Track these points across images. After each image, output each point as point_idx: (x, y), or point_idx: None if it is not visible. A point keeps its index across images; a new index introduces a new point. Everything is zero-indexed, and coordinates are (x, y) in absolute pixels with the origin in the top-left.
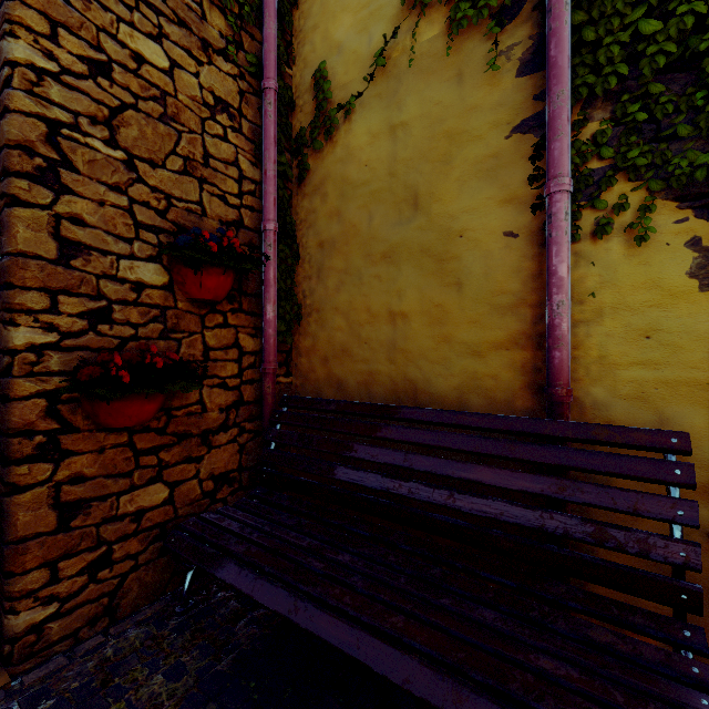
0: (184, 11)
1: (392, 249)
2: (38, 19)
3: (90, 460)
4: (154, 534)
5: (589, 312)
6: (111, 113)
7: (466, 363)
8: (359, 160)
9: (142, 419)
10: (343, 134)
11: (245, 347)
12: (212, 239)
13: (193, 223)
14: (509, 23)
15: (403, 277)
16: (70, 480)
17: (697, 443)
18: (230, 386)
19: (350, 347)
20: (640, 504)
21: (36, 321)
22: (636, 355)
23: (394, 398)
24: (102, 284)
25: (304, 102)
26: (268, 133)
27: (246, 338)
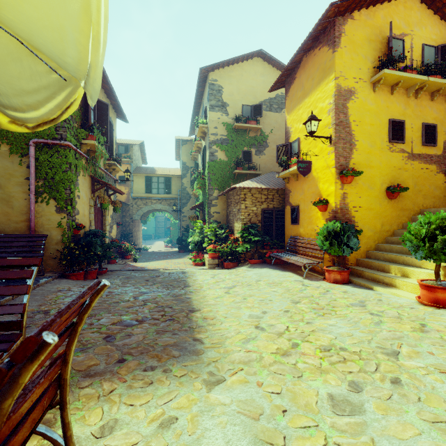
0: None
1: None
2: None
3: None
4: None
5: (40, 216)
6: None
7: (15, 225)
8: None
9: None
10: None
11: None
12: None
13: None
14: (25, 157)
15: None
16: None
17: (56, 236)
18: None
19: None
20: (38, 244)
21: None
22: (47, 223)
23: None
24: None
25: None
26: None
27: None
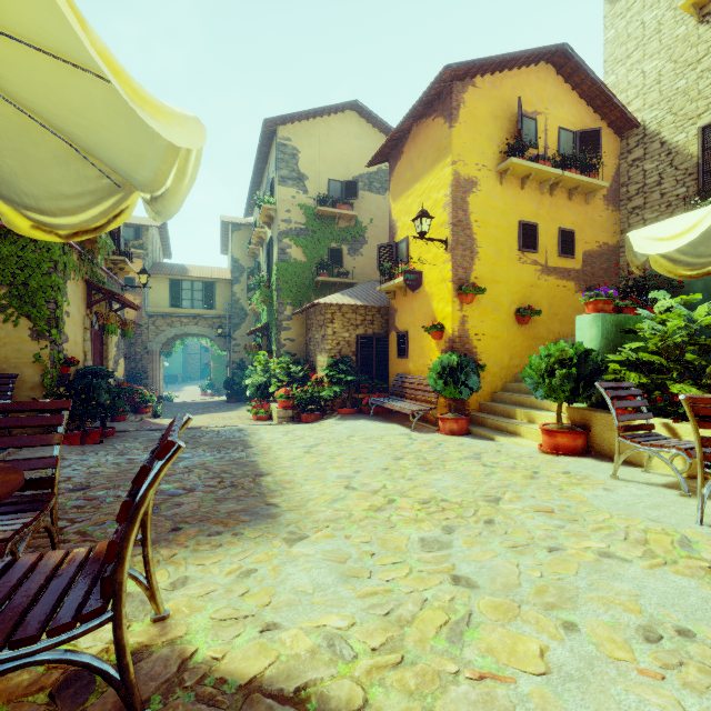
0: None
1: None
2: None
3: None
4: None
5: (3, 344)
6: None
7: None
8: None
9: None
10: None
11: None
12: None
13: None
14: None
15: None
16: None
17: (31, 377)
18: None
19: None
20: (1, 389)
21: None
22: (16, 356)
23: None
24: None
25: None
26: None
27: None
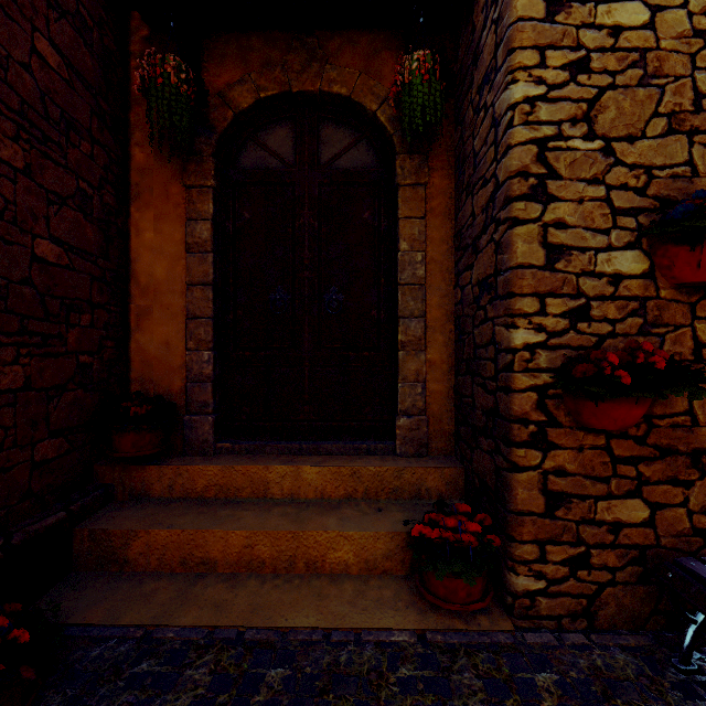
0: None
1: None
2: (530, 55)
3: (570, 456)
4: (631, 555)
5: None
6: (588, 106)
7: None
8: None
9: (626, 424)
10: None
11: None
12: None
13: (678, 190)
14: None
15: None
16: (554, 471)
17: None
18: None
19: None
20: None
21: (529, 323)
22: None
23: None
24: (580, 282)
25: None
26: None
27: None
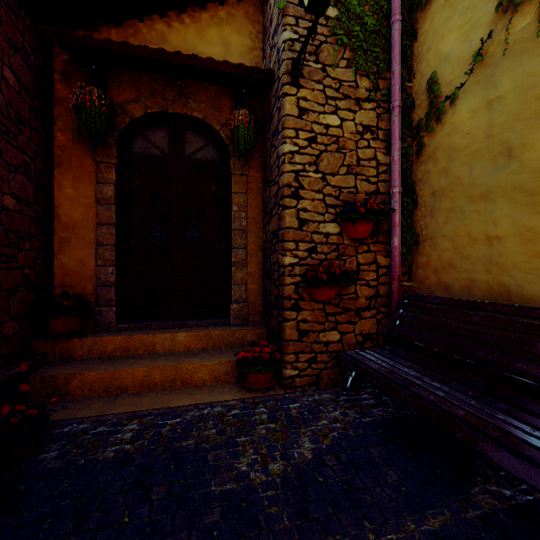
0: (347, 90)
1: (489, 191)
2: (292, 132)
3: (309, 313)
4: (333, 355)
5: None
6: (316, 158)
7: None
8: (461, 131)
9: (329, 297)
10: (449, 116)
11: (380, 263)
12: (361, 206)
13: (351, 198)
14: None
15: (498, 210)
16: (302, 320)
17: None
18: (371, 285)
19: (455, 262)
20: None
21: (291, 254)
22: None
23: (490, 298)
24: (313, 236)
25: (420, 101)
26: (394, 134)
27: (381, 258)
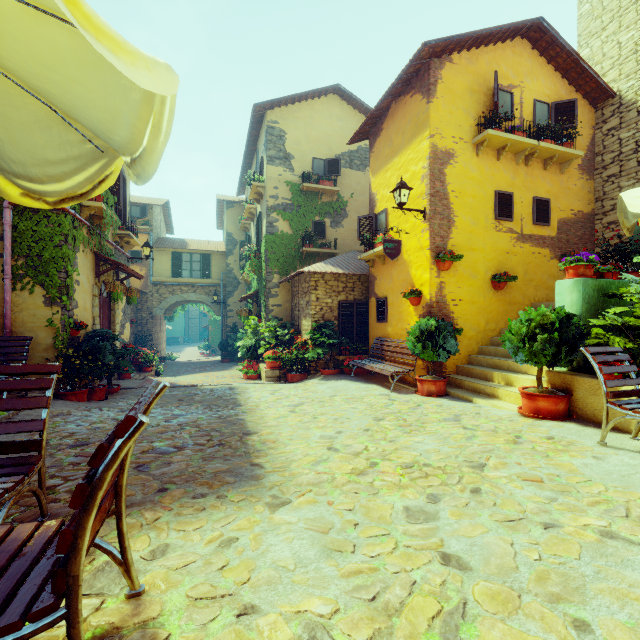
0: None
1: None
2: None
3: None
4: None
5: (20, 310)
6: None
7: None
8: None
9: None
10: None
11: None
12: None
13: None
14: None
15: None
16: None
17: (44, 340)
18: None
19: None
20: (18, 351)
21: None
22: (31, 320)
23: None
24: None
25: None
26: None
27: None
